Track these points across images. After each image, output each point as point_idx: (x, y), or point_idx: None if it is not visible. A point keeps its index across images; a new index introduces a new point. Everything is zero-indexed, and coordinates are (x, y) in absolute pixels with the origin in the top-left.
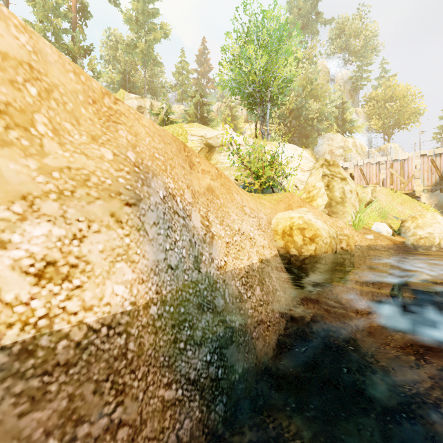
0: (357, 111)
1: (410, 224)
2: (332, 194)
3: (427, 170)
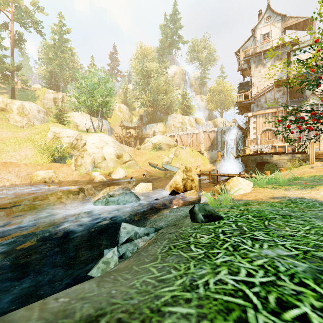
0: (202, 98)
1: (113, 172)
2: (76, 162)
3: (206, 139)
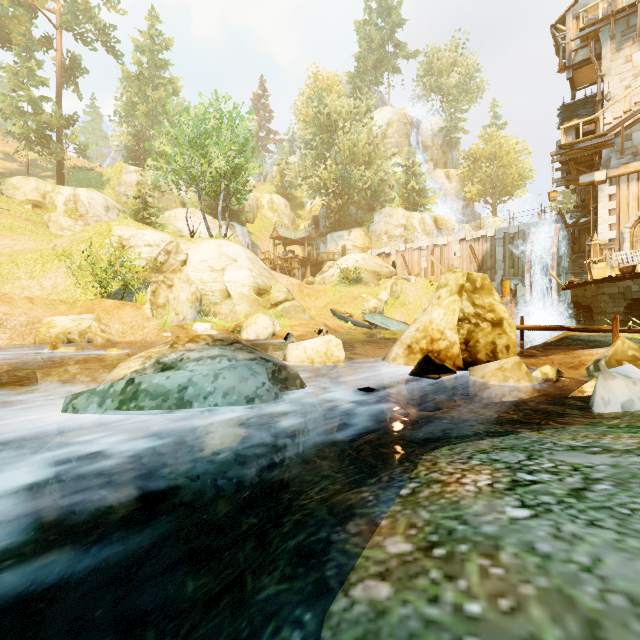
0: (449, 174)
1: (244, 324)
2: (156, 299)
3: (466, 258)
